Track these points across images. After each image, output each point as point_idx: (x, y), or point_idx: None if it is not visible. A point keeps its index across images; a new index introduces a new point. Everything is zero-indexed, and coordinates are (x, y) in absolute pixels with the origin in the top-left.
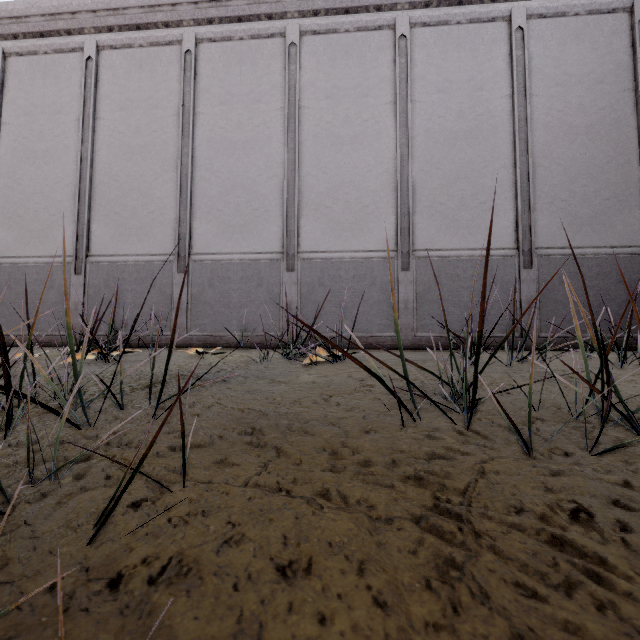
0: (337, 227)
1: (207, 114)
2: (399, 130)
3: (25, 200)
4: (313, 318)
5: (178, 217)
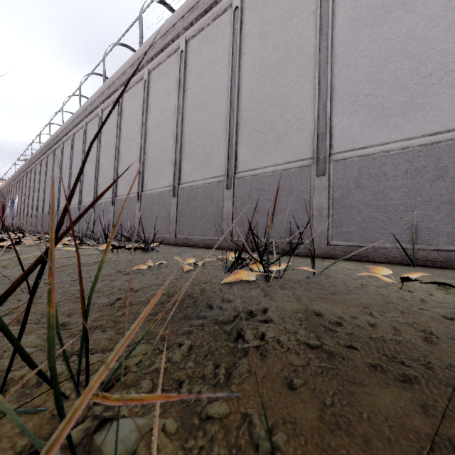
0: None
1: None
2: None
3: (196, 139)
4: None
5: (316, 117)
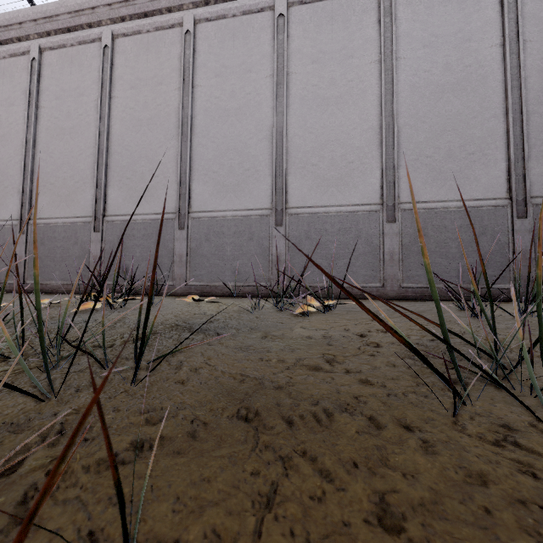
0: (323, 183)
1: (204, 86)
2: (384, 87)
3: (56, 170)
4: (300, 269)
5: (179, 179)
